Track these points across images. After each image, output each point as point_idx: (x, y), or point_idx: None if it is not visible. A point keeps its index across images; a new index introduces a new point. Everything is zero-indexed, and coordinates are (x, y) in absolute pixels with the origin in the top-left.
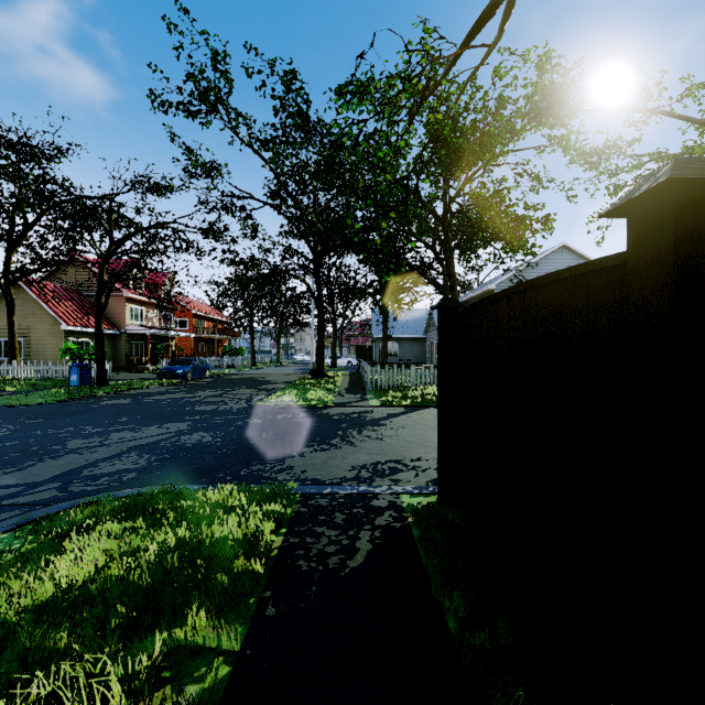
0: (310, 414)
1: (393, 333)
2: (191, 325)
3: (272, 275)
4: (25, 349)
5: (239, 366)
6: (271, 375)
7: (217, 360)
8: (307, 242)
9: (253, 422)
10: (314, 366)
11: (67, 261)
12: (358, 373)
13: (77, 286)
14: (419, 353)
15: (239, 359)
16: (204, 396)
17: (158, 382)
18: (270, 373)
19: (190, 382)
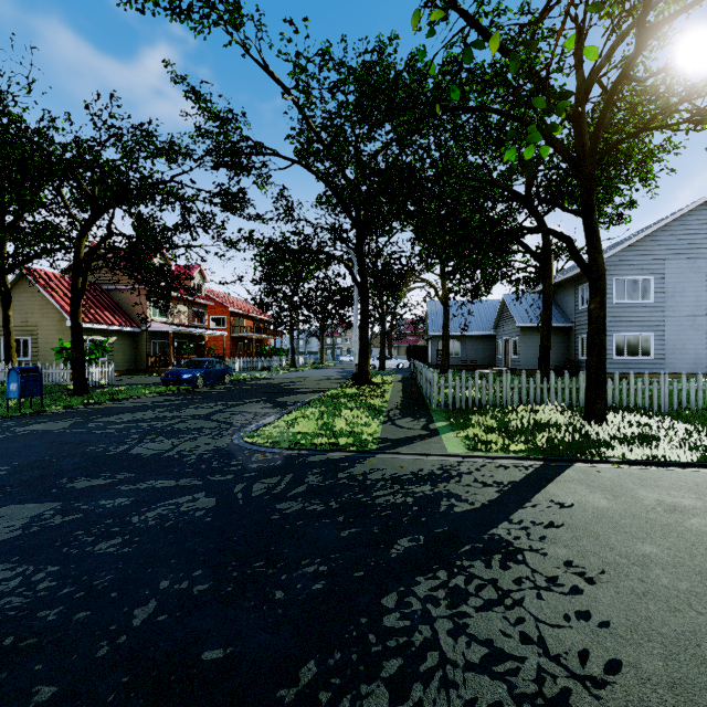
0: (325, 480)
1: (454, 329)
2: (228, 323)
3: (299, 250)
4: (33, 349)
5: (277, 368)
6: (305, 379)
7: (252, 361)
8: (347, 210)
9: (186, 511)
10: (357, 369)
11: (46, 237)
12: (412, 379)
13: (98, 280)
14: (485, 353)
15: (279, 360)
16: (186, 415)
17: (156, 390)
18: (305, 378)
19: (199, 390)
